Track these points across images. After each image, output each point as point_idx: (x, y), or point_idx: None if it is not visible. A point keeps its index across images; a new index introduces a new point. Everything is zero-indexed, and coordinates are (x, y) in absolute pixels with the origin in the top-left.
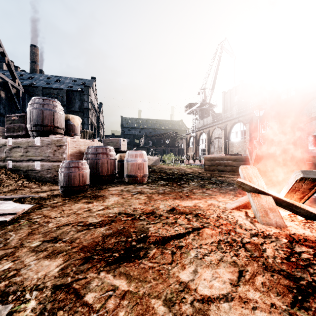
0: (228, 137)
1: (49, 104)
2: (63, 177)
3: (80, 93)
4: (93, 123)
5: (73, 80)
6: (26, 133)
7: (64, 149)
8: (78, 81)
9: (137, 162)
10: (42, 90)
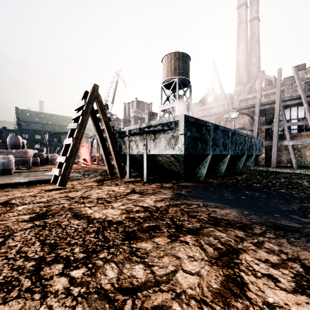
0: None
1: (18, 138)
2: (33, 162)
3: None
4: None
5: None
6: (6, 147)
7: (27, 154)
8: None
9: (54, 158)
10: None
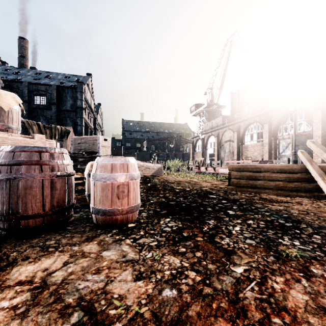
0: (242, 140)
1: None
2: None
3: (73, 89)
4: (88, 124)
5: (67, 76)
6: None
7: None
8: (71, 78)
9: (113, 181)
10: (27, 85)
